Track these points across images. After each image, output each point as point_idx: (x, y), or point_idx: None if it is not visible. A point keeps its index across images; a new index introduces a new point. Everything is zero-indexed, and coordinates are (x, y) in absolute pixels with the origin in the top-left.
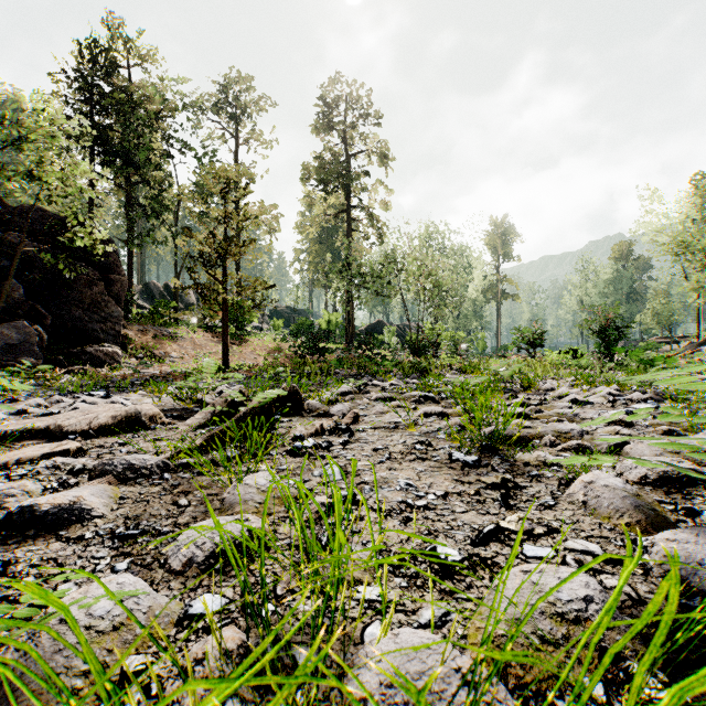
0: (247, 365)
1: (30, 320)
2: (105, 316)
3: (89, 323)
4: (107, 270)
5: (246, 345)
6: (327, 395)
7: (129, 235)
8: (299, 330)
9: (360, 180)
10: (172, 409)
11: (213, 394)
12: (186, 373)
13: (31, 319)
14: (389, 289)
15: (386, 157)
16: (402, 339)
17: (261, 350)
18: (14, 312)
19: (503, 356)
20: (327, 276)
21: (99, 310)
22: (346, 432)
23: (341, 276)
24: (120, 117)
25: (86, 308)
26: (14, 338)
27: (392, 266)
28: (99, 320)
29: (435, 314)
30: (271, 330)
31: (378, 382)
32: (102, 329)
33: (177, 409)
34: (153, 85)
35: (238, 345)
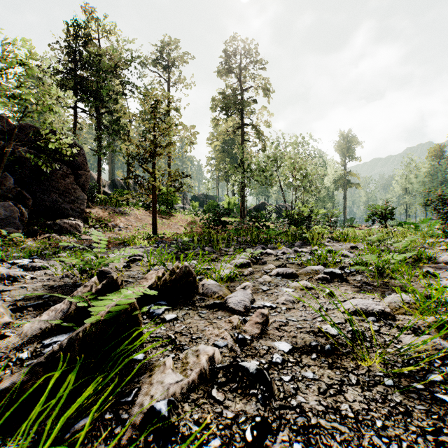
0: (171, 233)
1: (18, 201)
2: (73, 198)
3: (62, 204)
4: (77, 168)
5: (172, 219)
6: (225, 270)
7: (98, 147)
8: (209, 209)
9: (250, 105)
10: (60, 287)
11: (124, 262)
12: (119, 240)
13: (18, 200)
14: (271, 179)
15: (268, 89)
16: (278, 214)
17: (183, 222)
18: (7, 196)
19: (352, 226)
20: (227, 172)
21: (70, 195)
22: (257, 386)
23: (237, 171)
24: (92, 69)
25: (61, 193)
26: (2, 214)
27: (273, 163)
28: (70, 201)
29: (301, 198)
30: (191, 209)
31: (271, 250)
32: (71, 208)
33: (65, 287)
34: (112, 46)
35: (167, 219)
